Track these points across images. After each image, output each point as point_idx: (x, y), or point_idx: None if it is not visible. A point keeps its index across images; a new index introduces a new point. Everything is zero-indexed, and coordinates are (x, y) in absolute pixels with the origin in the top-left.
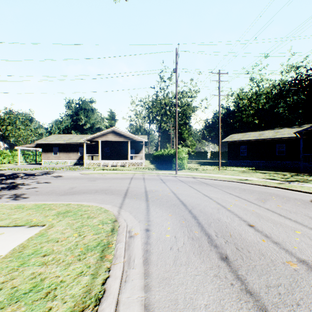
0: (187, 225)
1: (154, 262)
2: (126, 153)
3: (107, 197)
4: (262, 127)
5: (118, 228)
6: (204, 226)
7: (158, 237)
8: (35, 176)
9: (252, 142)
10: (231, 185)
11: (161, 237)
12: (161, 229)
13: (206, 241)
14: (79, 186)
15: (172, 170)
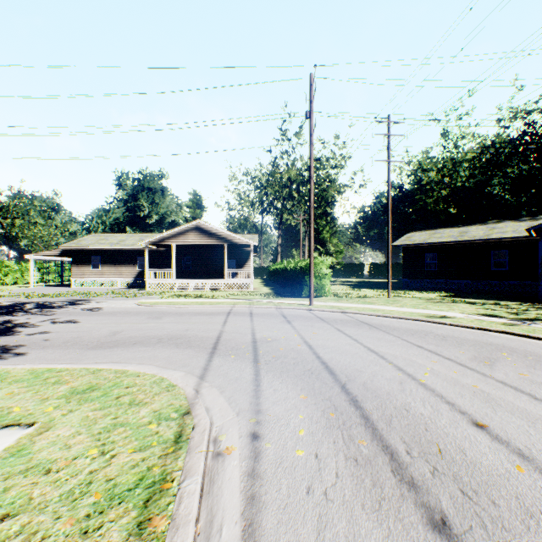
0: (342, 423)
1: (270, 534)
2: (221, 267)
3: (178, 353)
4: (462, 220)
5: (190, 433)
6: (378, 426)
7: (278, 456)
8: (53, 309)
9: (447, 247)
10: (416, 328)
11: (285, 456)
12: (285, 434)
13: (388, 469)
14: (128, 329)
15: (303, 297)
